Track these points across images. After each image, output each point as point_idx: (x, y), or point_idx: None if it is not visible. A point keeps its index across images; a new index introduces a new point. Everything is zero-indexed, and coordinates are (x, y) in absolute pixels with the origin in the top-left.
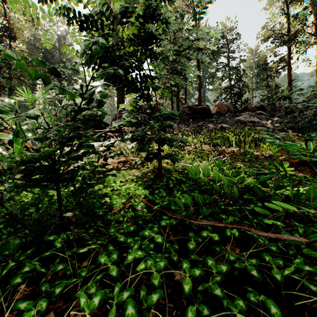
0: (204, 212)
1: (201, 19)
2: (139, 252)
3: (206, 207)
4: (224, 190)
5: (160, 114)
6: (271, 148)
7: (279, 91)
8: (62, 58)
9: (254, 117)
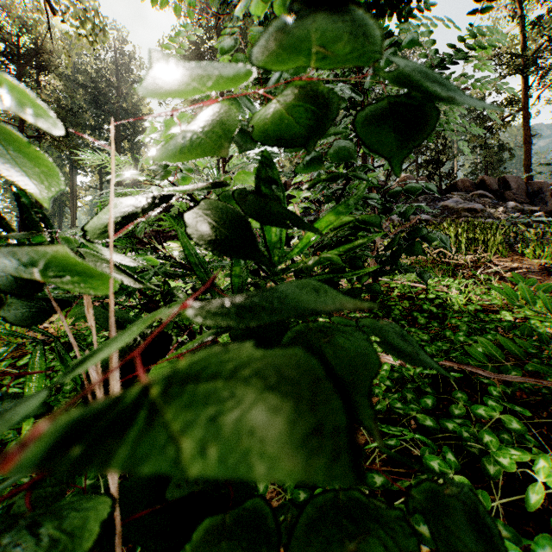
0: (547, 371)
1: (476, 12)
2: (511, 450)
3: (532, 361)
4: (535, 330)
5: (402, 189)
6: (534, 256)
7: (502, 157)
8: (121, 103)
9: (471, 201)
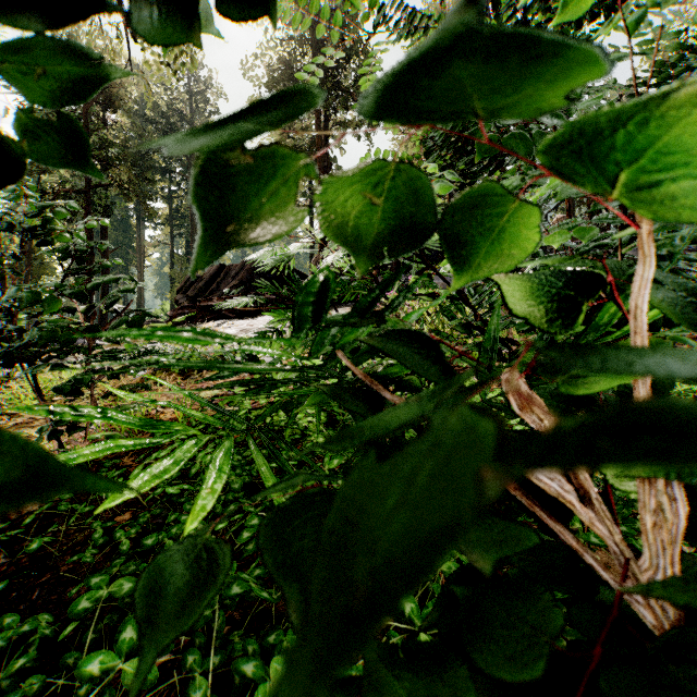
0: None
1: None
2: None
3: None
4: None
5: None
6: None
7: None
8: None
9: None
